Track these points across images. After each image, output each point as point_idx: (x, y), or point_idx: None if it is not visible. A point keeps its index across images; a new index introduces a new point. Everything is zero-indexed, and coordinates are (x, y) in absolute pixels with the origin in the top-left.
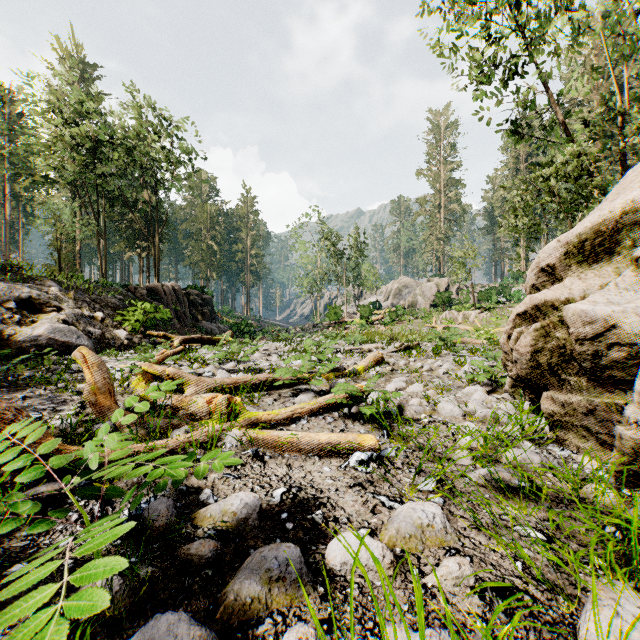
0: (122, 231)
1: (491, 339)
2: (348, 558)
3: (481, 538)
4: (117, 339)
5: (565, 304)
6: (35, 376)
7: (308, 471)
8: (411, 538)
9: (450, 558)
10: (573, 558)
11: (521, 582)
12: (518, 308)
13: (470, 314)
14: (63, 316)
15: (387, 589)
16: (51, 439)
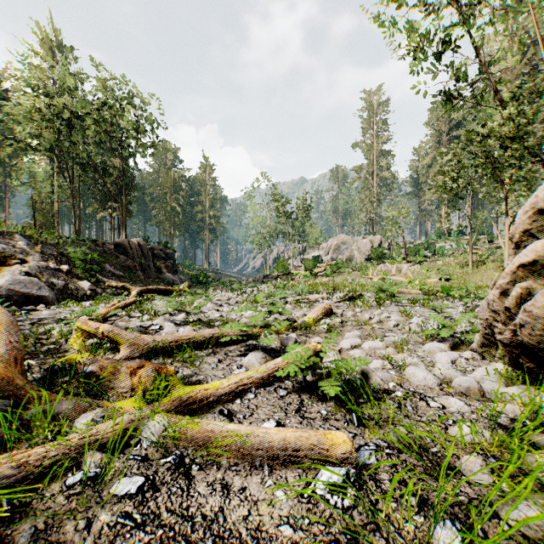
0: (95, 194)
1: (426, 289)
2: None
3: None
4: (80, 290)
5: None
6: None
7: (253, 501)
8: None
9: None
10: None
11: None
12: (519, 257)
13: (403, 267)
14: (26, 268)
15: None
16: None
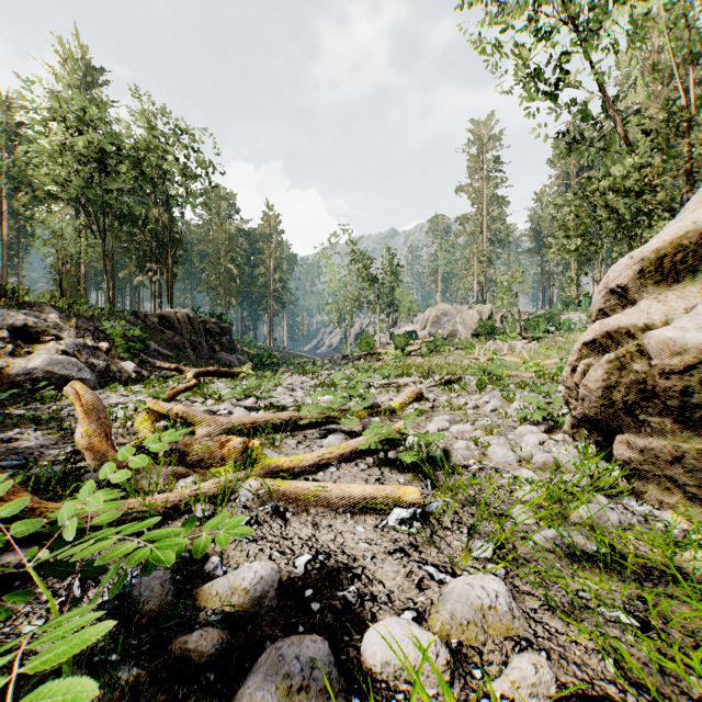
0: (132, 253)
1: (541, 372)
2: (391, 656)
3: (557, 624)
4: (124, 372)
5: (643, 331)
6: (25, 414)
7: (338, 532)
8: (469, 625)
9: (523, 656)
10: (695, 667)
11: (616, 689)
12: (585, 336)
13: (516, 344)
14: (63, 346)
15: (443, 700)
16: (26, 494)
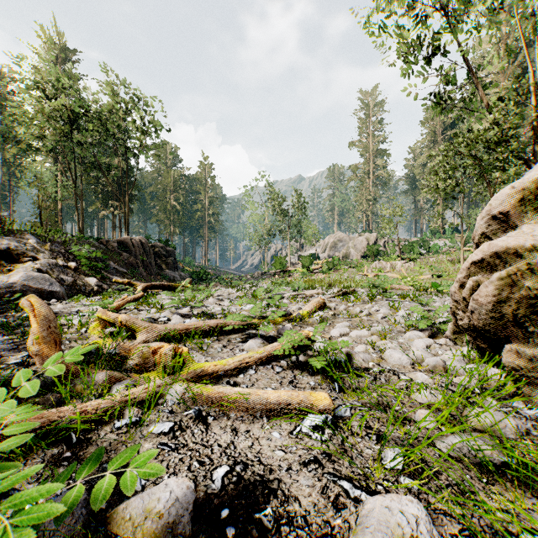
0: (97, 193)
1: (417, 285)
2: None
3: None
4: (88, 286)
5: (530, 251)
6: None
7: (255, 438)
8: None
9: None
10: None
11: None
12: (473, 256)
13: (397, 264)
14: (38, 265)
15: None
16: None
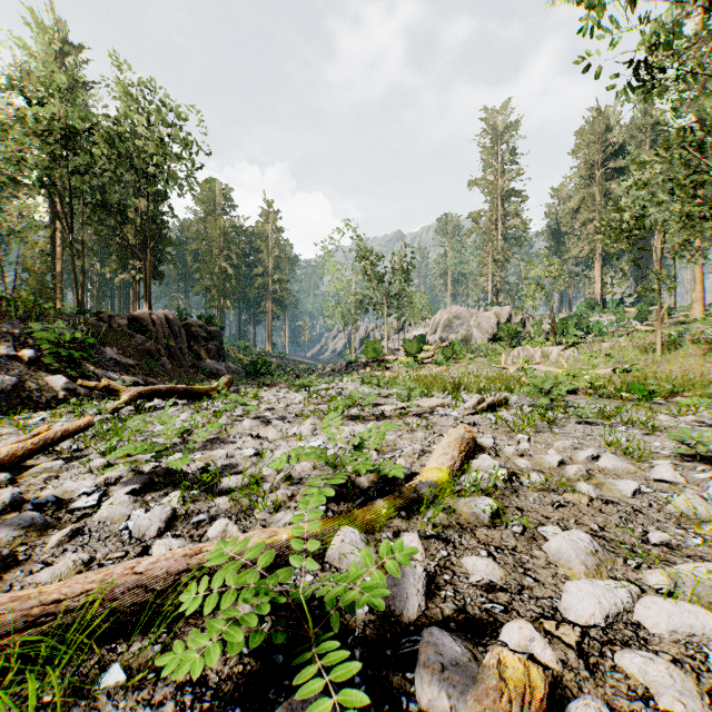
0: (113, 249)
1: (604, 388)
2: None
3: None
4: (47, 390)
5: None
6: None
7: None
8: None
9: None
10: None
11: None
12: None
13: (551, 351)
14: None
15: None
16: None
